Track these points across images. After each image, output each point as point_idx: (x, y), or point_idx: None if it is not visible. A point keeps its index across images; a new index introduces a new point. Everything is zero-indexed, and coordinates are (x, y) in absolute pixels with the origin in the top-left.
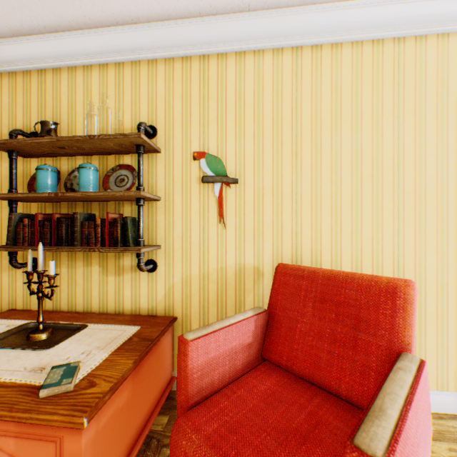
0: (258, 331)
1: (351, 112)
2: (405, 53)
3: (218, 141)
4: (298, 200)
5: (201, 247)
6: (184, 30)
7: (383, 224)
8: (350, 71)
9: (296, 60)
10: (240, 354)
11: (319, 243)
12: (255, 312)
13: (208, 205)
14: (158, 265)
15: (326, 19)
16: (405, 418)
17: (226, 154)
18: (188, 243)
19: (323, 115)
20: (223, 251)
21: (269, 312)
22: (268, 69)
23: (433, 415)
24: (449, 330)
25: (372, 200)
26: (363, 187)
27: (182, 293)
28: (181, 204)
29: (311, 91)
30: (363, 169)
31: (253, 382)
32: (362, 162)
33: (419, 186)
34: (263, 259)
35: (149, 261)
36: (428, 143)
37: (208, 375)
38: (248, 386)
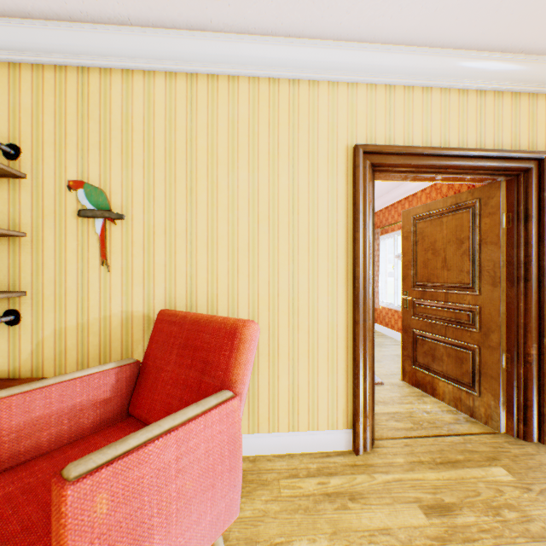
0: (123, 385)
1: (249, 150)
2: (300, 96)
3: (101, 170)
4: (193, 240)
5: (80, 293)
6: (53, 34)
7: (280, 267)
8: (247, 107)
9: (192, 87)
10: (91, 411)
11: (216, 286)
12: (121, 364)
13: (88, 243)
14: (23, 316)
15: (219, 49)
16: (147, 444)
17: (111, 185)
18: (64, 288)
19: (220, 150)
20: (107, 298)
21: (143, 363)
22: (161, 94)
23: (322, 455)
24: (339, 370)
25: (269, 242)
26: (261, 228)
27: (55, 348)
28: (54, 242)
29: (208, 123)
30: (261, 210)
31: (98, 440)
32: (259, 202)
33: (313, 229)
34: (154, 306)
35: (10, 312)
36: (321, 188)
37: (32, 437)
38: (87, 445)
